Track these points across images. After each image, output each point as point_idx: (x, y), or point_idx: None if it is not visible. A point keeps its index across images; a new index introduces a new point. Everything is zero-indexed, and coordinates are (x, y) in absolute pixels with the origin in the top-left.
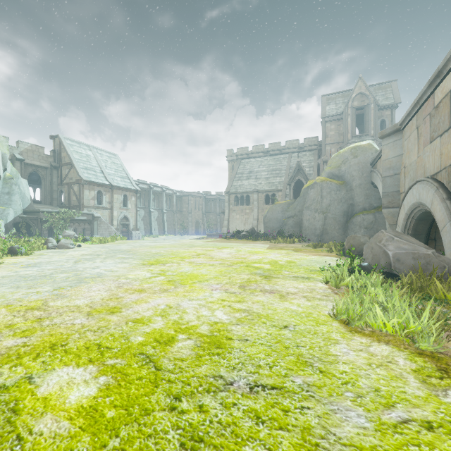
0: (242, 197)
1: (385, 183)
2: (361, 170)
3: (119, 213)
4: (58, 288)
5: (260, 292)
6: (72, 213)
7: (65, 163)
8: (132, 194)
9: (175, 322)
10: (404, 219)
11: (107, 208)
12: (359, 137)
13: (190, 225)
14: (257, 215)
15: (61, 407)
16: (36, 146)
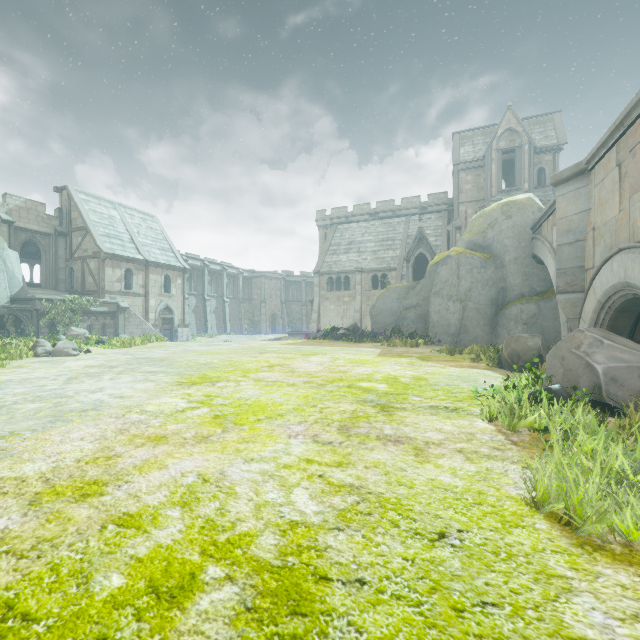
0: (338, 279)
1: (561, 255)
2: (518, 238)
3: (158, 302)
4: (8, 434)
5: (377, 440)
6: (85, 301)
7: (76, 228)
8: (177, 275)
9: (206, 523)
10: (595, 310)
11: (140, 294)
12: (508, 192)
13: (264, 319)
14: (360, 305)
15: None
16: (33, 202)
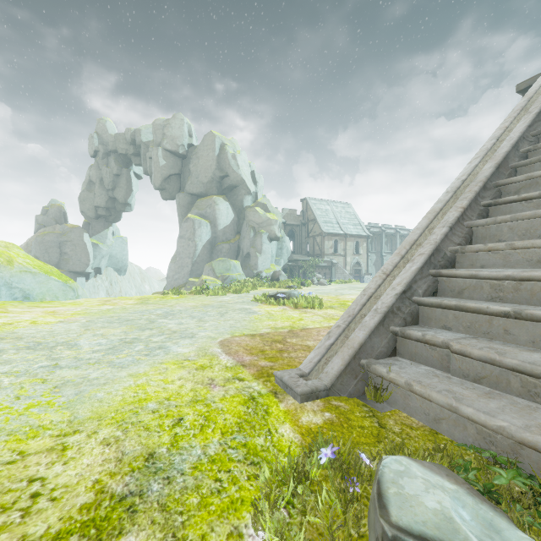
0: None
1: None
2: None
3: (352, 259)
4: (337, 295)
5: None
6: (317, 260)
7: (310, 220)
8: (363, 240)
9: None
10: None
11: (342, 255)
12: None
13: None
14: None
15: None
16: (292, 210)
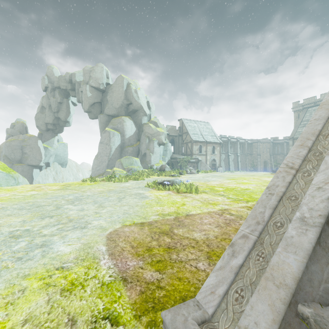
0: None
1: None
2: None
3: (210, 157)
4: (205, 181)
5: None
6: (189, 158)
7: (184, 133)
8: (217, 145)
9: (237, 187)
10: None
11: (204, 154)
12: None
13: (259, 164)
14: None
15: (219, 189)
16: (173, 126)
